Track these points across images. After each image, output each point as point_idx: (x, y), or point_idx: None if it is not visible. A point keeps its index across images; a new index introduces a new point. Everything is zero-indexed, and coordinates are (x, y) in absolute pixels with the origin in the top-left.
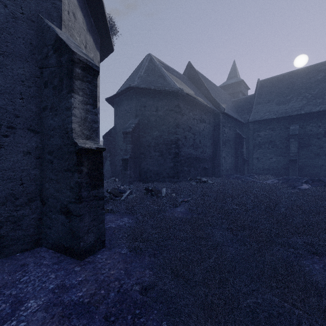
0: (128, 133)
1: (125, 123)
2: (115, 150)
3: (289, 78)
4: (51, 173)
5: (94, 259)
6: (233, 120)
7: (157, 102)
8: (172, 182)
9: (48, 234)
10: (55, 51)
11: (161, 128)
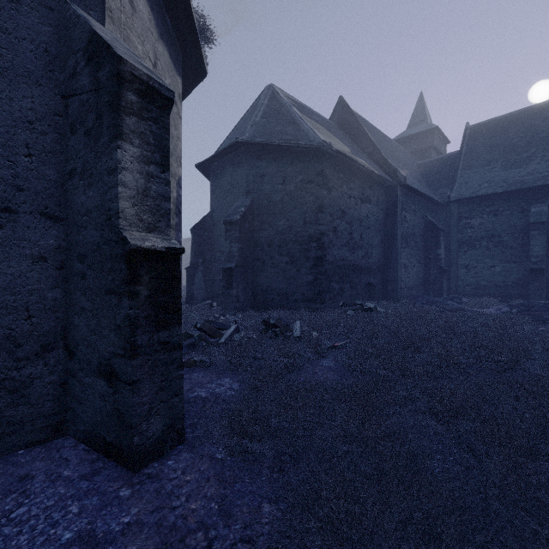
0: (234, 223)
1: (229, 205)
2: (212, 253)
3: (527, 118)
4: (82, 297)
5: (161, 470)
6: (421, 199)
7: (284, 168)
8: (312, 309)
9: (77, 412)
10: (88, 61)
11: (291, 213)
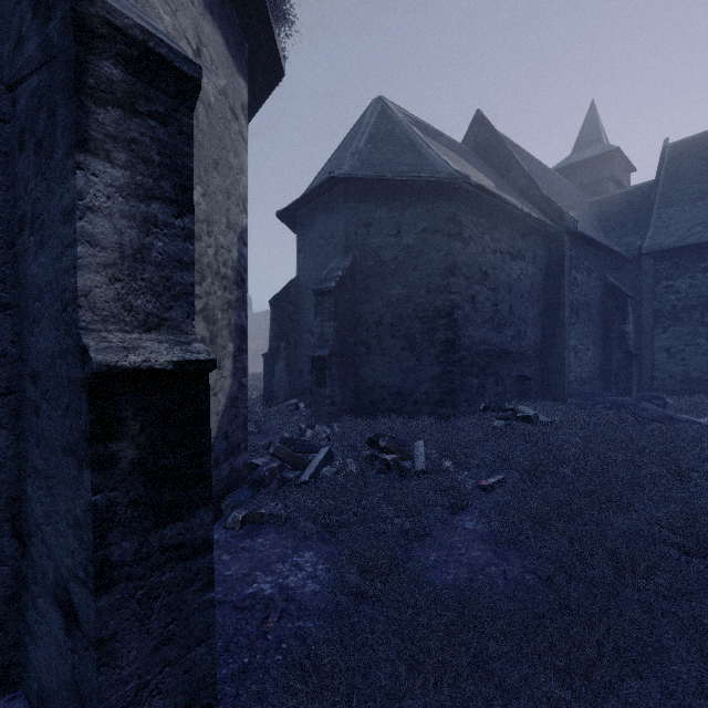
0: (327, 294)
1: (321, 267)
2: (298, 334)
3: None
4: (35, 449)
5: None
6: (598, 252)
7: (398, 213)
8: (439, 415)
9: (30, 656)
10: (35, 8)
11: (409, 277)
